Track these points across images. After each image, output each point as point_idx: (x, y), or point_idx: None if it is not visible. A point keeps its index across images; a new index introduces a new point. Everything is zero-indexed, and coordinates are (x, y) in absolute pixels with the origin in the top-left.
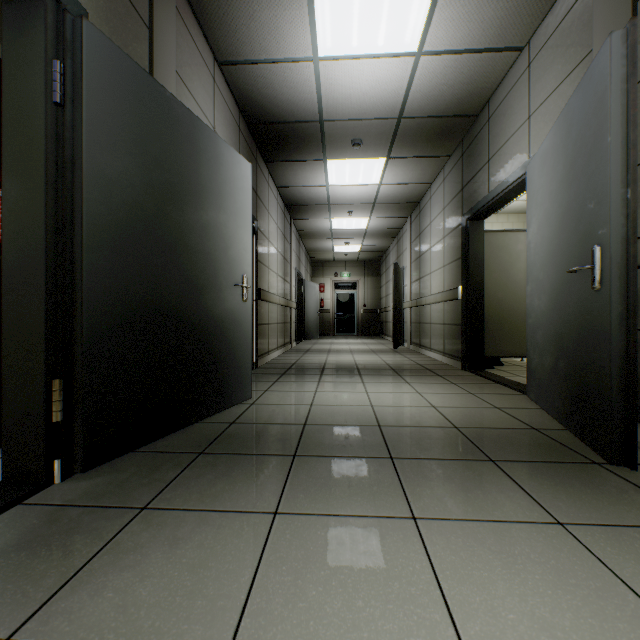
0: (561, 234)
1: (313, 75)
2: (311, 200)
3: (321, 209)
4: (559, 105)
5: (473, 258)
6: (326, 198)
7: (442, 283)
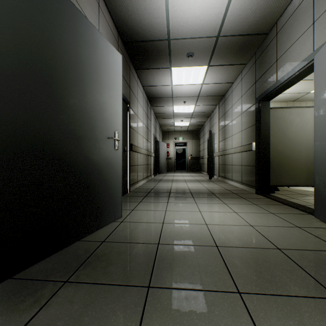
0: None
1: (164, 3)
2: (162, 94)
3: (168, 100)
4: None
5: (263, 124)
6: (171, 93)
7: (240, 141)
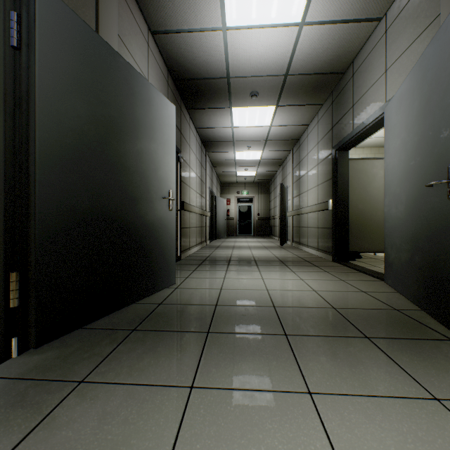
0: (417, 157)
1: (222, 41)
2: (220, 138)
3: (228, 144)
4: (411, 59)
5: (340, 179)
6: (231, 136)
7: (316, 198)
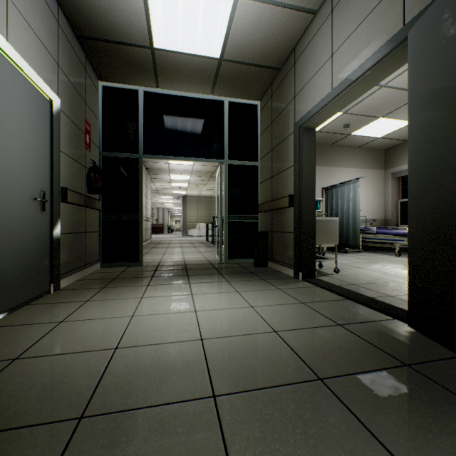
0: None
1: None
2: None
3: None
4: None
5: None
6: None
7: None
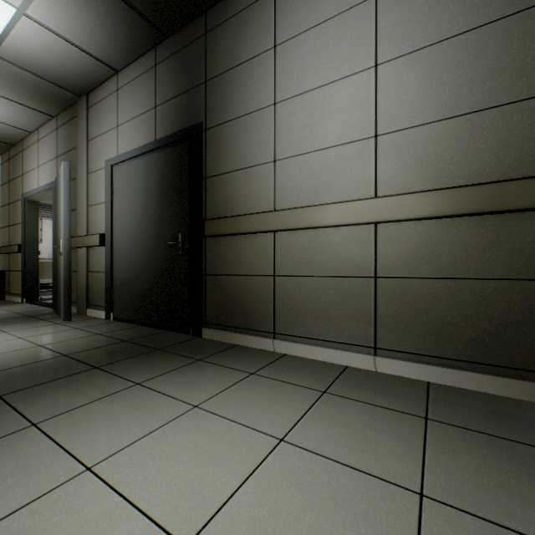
0: None
1: (35, 4)
2: None
3: None
4: None
5: None
6: None
7: None
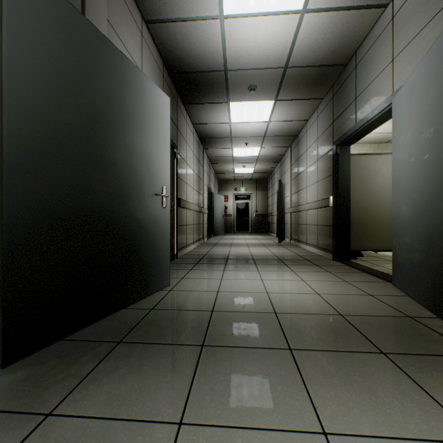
0: (433, 149)
1: (219, 31)
2: (218, 134)
3: (225, 141)
4: (422, 46)
5: (342, 175)
6: (229, 132)
7: (316, 194)
